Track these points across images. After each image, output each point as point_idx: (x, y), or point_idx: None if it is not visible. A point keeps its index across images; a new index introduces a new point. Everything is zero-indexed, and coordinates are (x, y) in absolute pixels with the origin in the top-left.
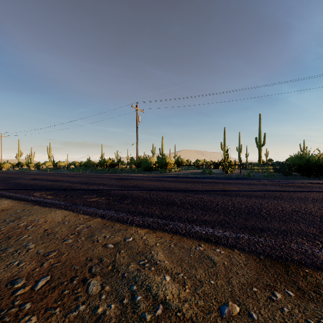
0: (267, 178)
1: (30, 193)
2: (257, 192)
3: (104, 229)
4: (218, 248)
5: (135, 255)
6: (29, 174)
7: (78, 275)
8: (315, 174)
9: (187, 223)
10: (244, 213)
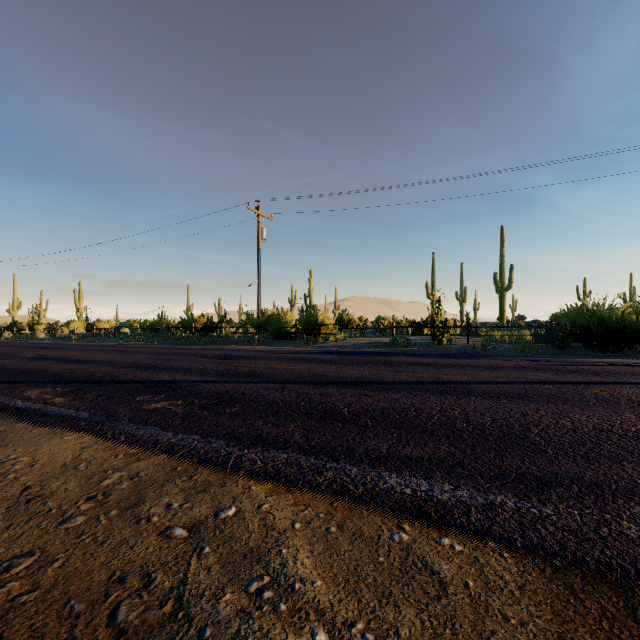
0: (523, 355)
1: (16, 391)
2: (510, 386)
3: (171, 484)
4: (445, 534)
5: (239, 562)
6: (30, 348)
7: (77, 636)
8: (616, 346)
9: (368, 467)
10: (491, 436)
